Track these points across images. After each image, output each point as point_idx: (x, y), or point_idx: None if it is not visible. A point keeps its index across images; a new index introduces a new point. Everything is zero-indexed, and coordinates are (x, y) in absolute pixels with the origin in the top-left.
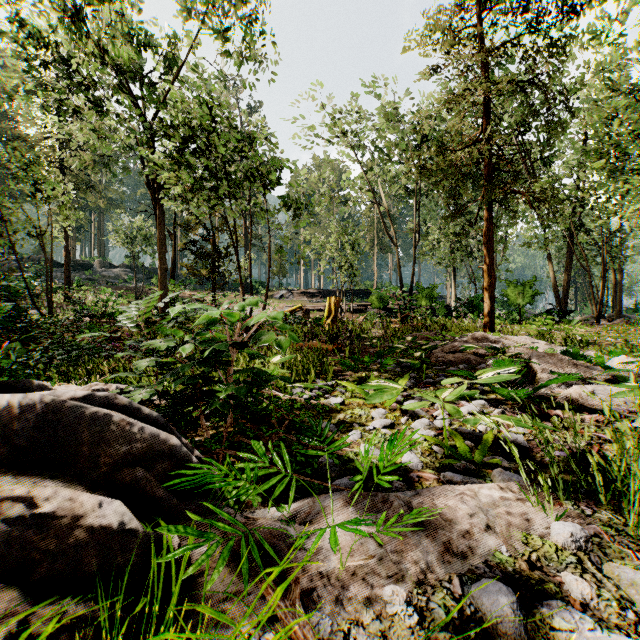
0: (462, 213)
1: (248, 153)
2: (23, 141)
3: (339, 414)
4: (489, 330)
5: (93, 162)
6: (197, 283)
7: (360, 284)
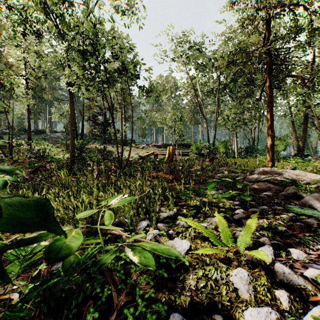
0: (250, 94)
1: (119, 57)
2: (5, 64)
3: (188, 275)
4: (271, 166)
5: (43, 76)
6: (94, 139)
7: (185, 140)
